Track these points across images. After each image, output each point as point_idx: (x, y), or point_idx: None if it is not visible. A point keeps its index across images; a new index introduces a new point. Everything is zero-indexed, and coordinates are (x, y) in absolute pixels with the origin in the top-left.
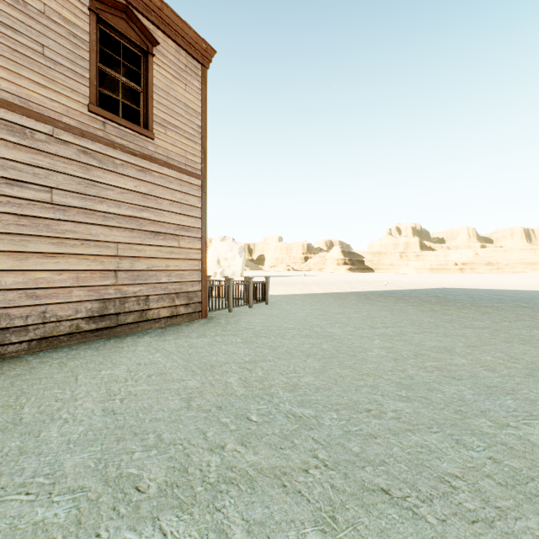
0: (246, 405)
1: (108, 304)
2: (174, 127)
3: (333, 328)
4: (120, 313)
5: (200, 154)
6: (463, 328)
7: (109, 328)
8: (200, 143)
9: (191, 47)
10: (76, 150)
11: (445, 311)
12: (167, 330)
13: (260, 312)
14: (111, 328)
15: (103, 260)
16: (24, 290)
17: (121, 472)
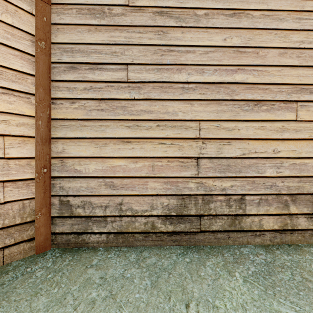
0: None
1: (187, 201)
2: None
3: None
4: (203, 215)
5: None
6: None
7: (188, 233)
8: None
9: None
10: (151, 14)
11: None
12: (276, 262)
13: None
14: (191, 233)
15: (181, 145)
16: (103, 178)
17: None
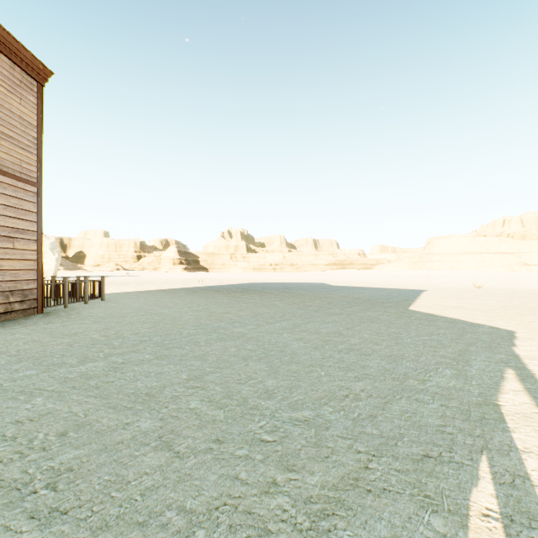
0: (110, 341)
1: None
2: (9, 137)
3: (163, 309)
4: None
5: (36, 163)
6: (243, 303)
7: None
8: (36, 153)
9: (27, 66)
10: None
11: (241, 296)
12: (6, 323)
13: (98, 305)
14: None
15: None
16: None
17: (52, 363)
